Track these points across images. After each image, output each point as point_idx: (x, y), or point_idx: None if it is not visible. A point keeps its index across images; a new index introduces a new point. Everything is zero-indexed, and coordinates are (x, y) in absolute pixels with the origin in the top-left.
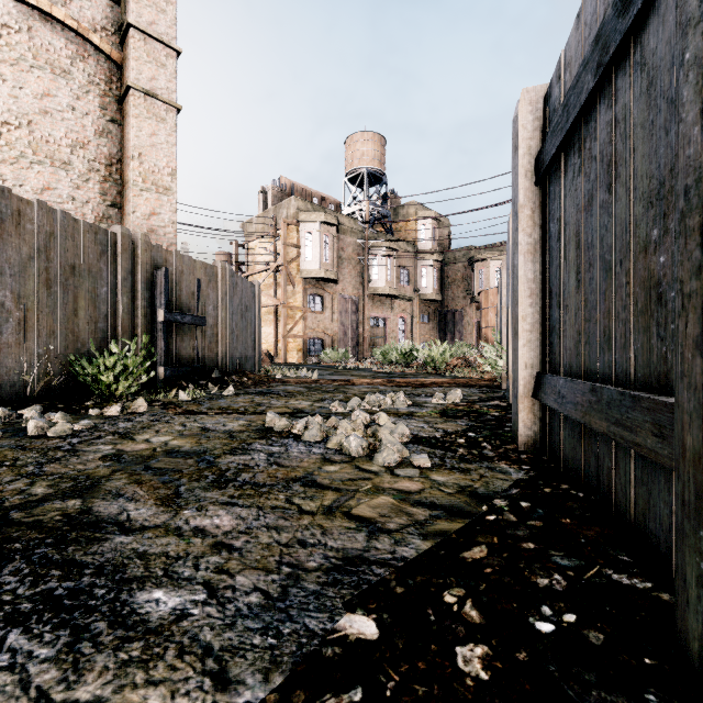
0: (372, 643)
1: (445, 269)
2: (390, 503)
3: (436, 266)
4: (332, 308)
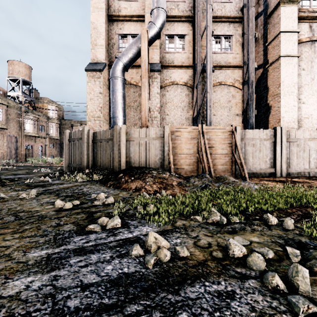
0: (51, 173)
1: (61, 126)
2: (50, 172)
3: (57, 125)
4: (3, 140)
